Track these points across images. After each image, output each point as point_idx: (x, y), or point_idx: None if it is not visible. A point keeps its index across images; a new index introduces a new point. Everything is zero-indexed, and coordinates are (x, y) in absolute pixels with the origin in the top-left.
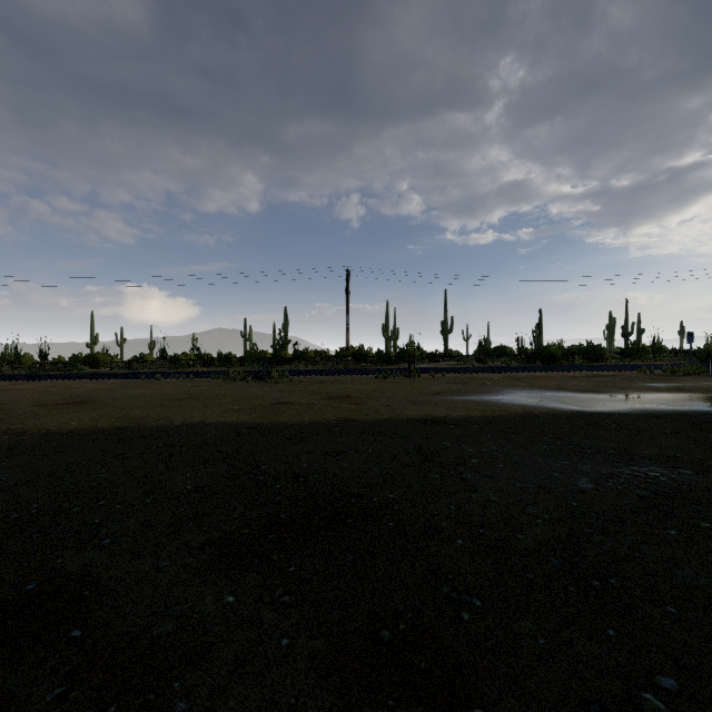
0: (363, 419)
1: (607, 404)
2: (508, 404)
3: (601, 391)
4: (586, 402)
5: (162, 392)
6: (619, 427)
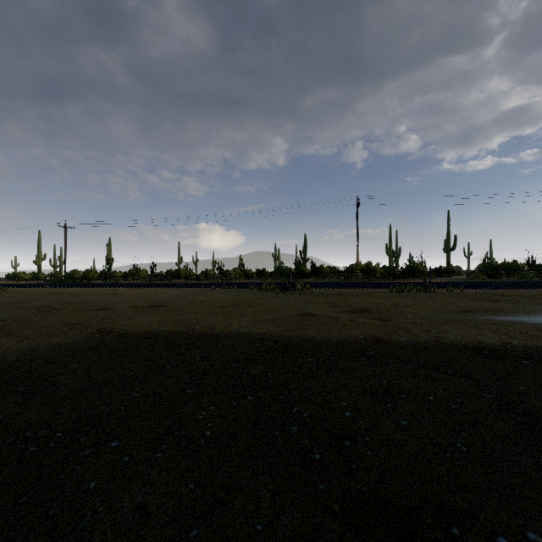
0: (396, 341)
1: None
2: None
3: None
4: None
5: (213, 299)
6: None
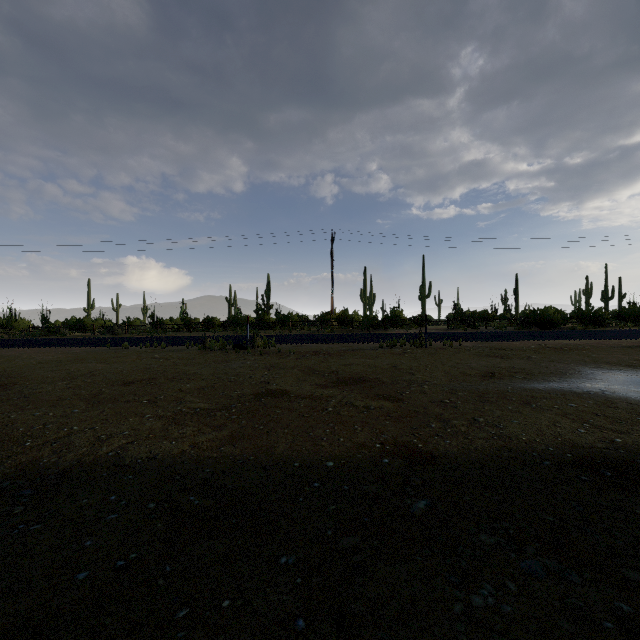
0: (443, 454)
1: None
2: None
3: None
4: None
5: (116, 367)
6: None
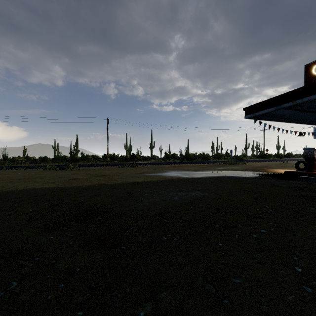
0: (109, 184)
1: (199, 175)
2: (167, 176)
3: (200, 170)
4: (193, 174)
5: (8, 176)
6: (197, 182)
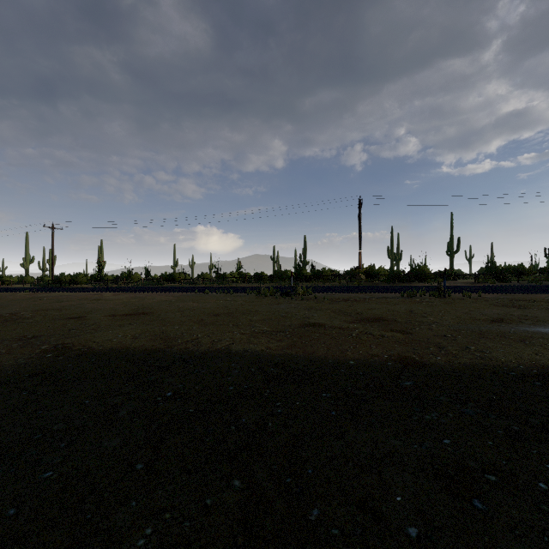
0: (432, 363)
1: None
2: None
3: None
4: None
5: (206, 305)
6: None
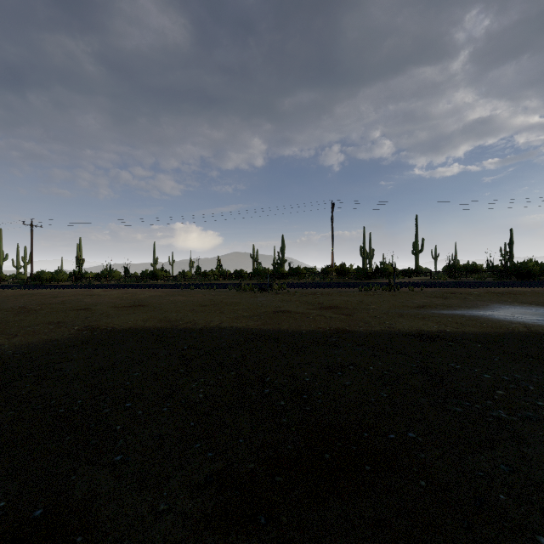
0: (355, 331)
1: None
2: (504, 320)
3: None
4: None
5: (194, 299)
6: None
